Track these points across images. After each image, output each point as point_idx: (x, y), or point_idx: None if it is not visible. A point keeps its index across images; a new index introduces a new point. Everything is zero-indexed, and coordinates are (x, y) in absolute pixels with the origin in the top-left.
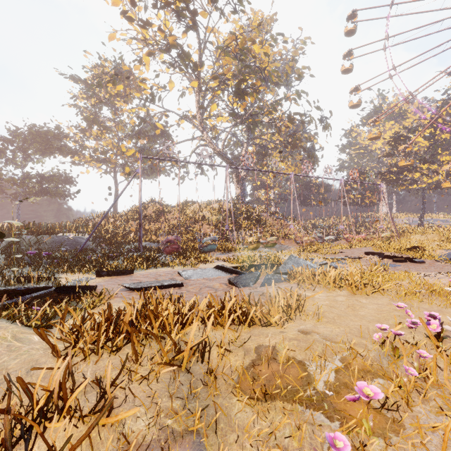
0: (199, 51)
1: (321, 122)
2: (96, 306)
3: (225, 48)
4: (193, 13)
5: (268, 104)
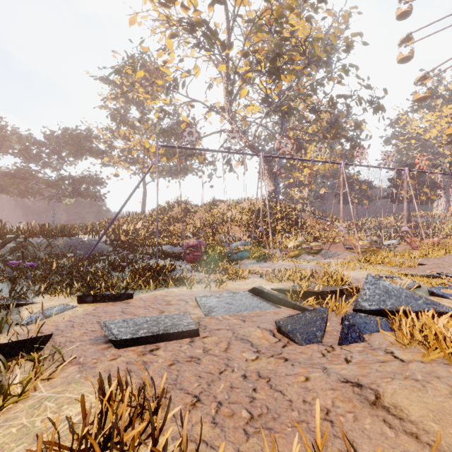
0: (228, 30)
1: (371, 104)
2: (2, 407)
3: (257, 20)
4: None
5: (308, 85)
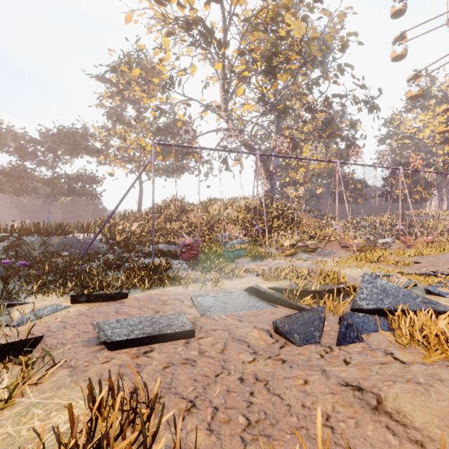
0: (224, 29)
1: (366, 104)
2: None
3: (253, 19)
4: None
5: (304, 84)
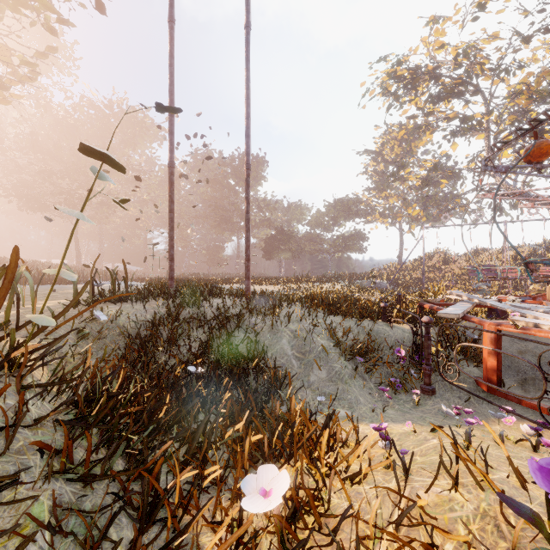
0: (485, 105)
1: None
2: None
3: (513, 98)
4: (473, 86)
5: None
